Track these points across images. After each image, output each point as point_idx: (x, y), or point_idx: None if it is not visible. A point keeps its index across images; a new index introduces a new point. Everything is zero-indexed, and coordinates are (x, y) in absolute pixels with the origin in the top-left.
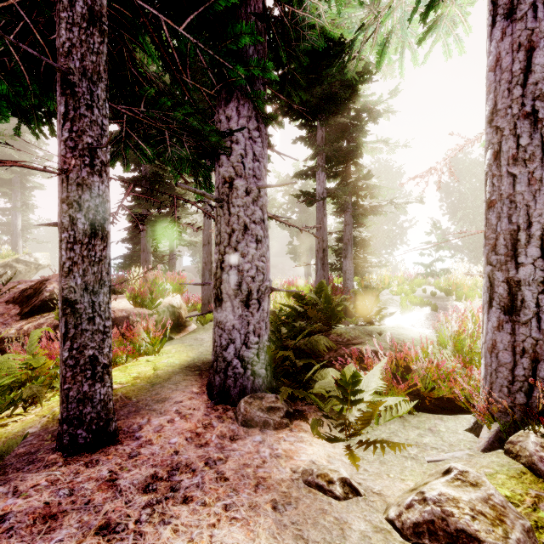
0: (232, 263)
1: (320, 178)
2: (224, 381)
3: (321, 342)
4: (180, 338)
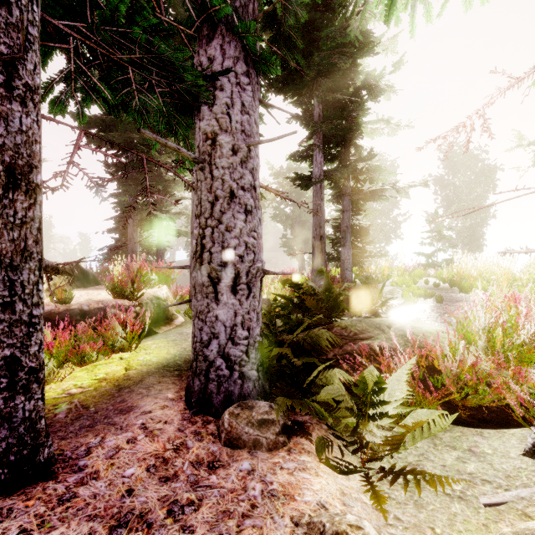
0: (215, 238)
1: (317, 160)
2: (205, 385)
3: (324, 336)
4: (165, 333)
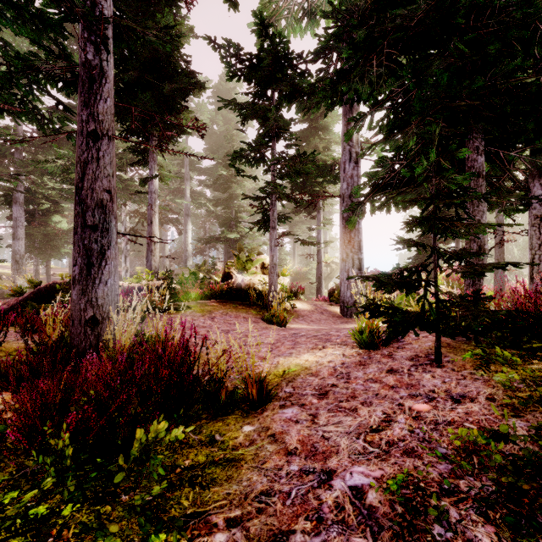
0: None
1: None
2: None
3: None
4: None
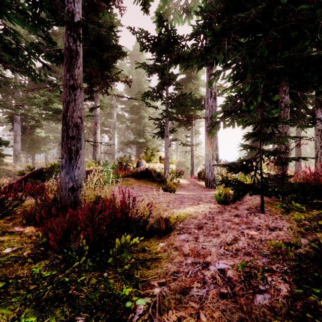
0: None
1: None
2: None
3: None
4: None
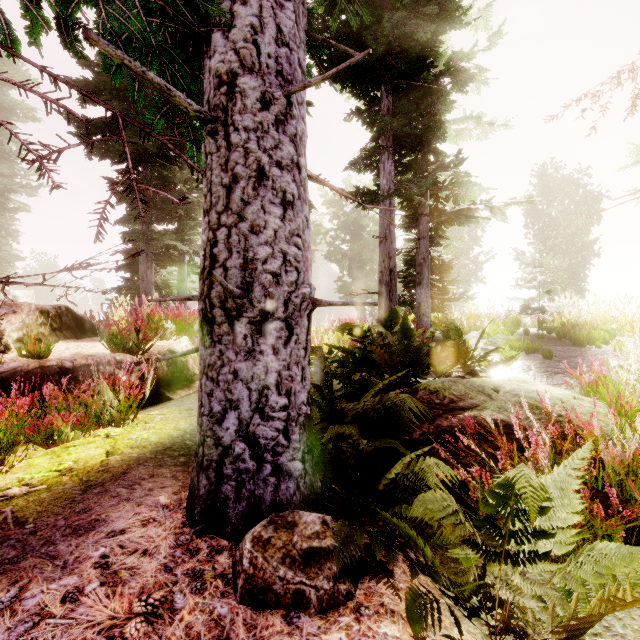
0: (232, 243)
1: (385, 168)
2: (217, 486)
3: (405, 405)
4: (181, 399)
